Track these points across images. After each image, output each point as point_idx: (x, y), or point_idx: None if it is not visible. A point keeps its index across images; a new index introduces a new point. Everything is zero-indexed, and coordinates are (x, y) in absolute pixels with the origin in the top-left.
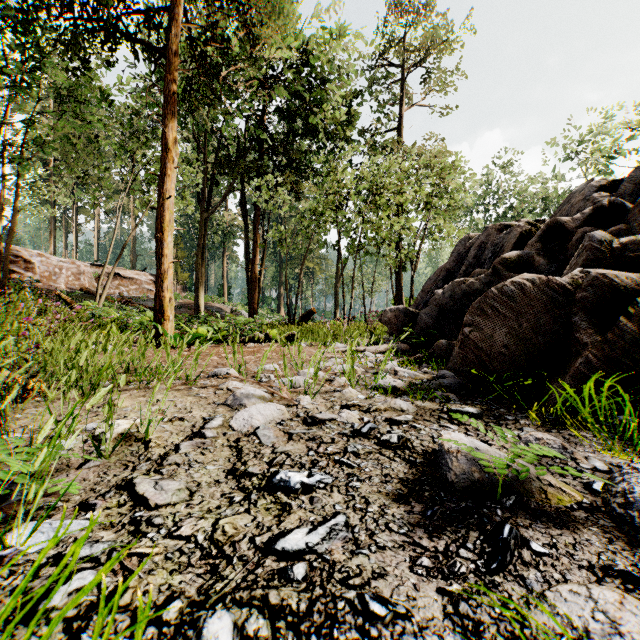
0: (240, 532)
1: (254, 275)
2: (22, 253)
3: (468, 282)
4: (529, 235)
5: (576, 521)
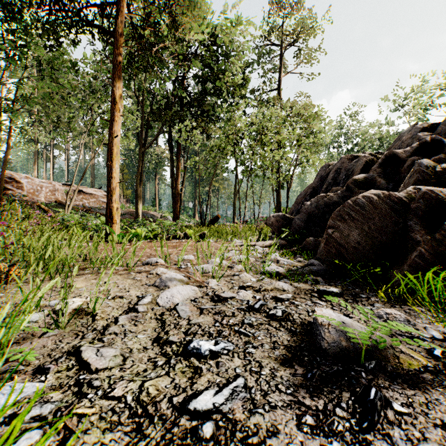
0: (161, 393)
1: (177, 191)
2: (14, 176)
3: (328, 196)
4: (372, 163)
5: (424, 382)
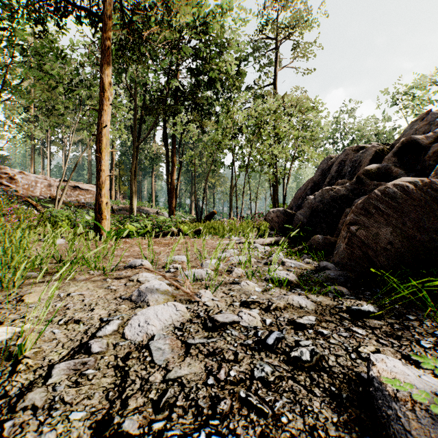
0: None
1: (172, 187)
2: (8, 171)
3: (335, 189)
4: (382, 153)
5: None
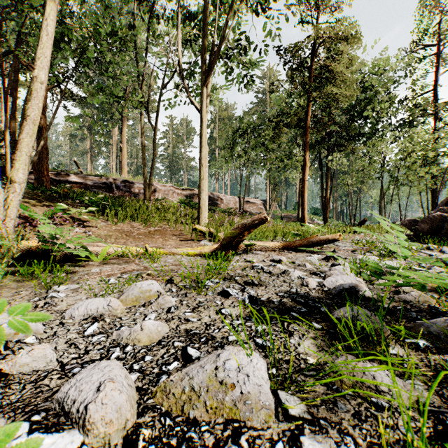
0: None
1: (327, 200)
2: (220, 196)
3: (442, 209)
4: None
5: None
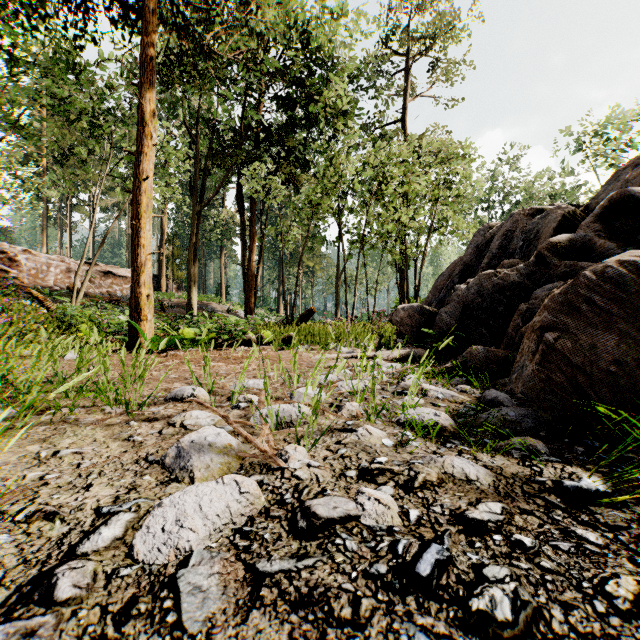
0: None
1: (250, 272)
2: (7, 250)
3: (501, 274)
4: (572, 218)
5: None
